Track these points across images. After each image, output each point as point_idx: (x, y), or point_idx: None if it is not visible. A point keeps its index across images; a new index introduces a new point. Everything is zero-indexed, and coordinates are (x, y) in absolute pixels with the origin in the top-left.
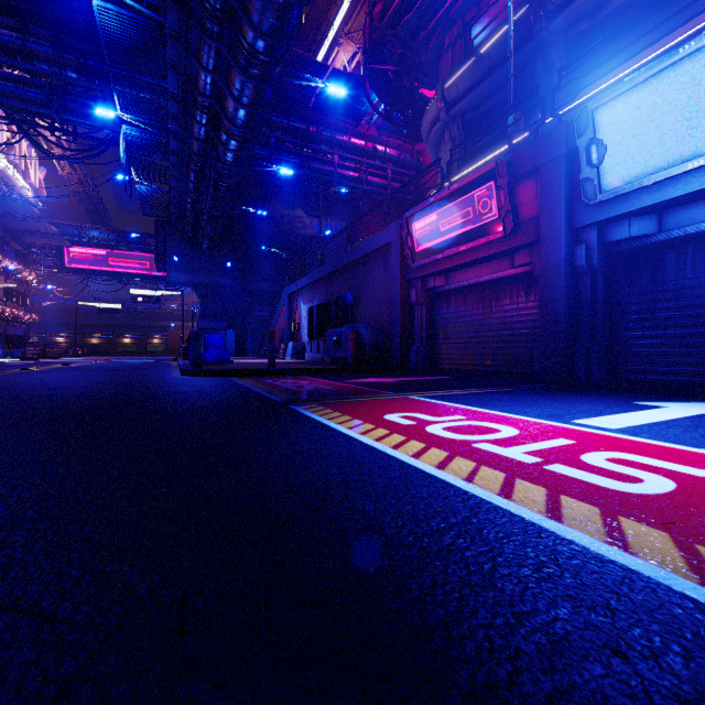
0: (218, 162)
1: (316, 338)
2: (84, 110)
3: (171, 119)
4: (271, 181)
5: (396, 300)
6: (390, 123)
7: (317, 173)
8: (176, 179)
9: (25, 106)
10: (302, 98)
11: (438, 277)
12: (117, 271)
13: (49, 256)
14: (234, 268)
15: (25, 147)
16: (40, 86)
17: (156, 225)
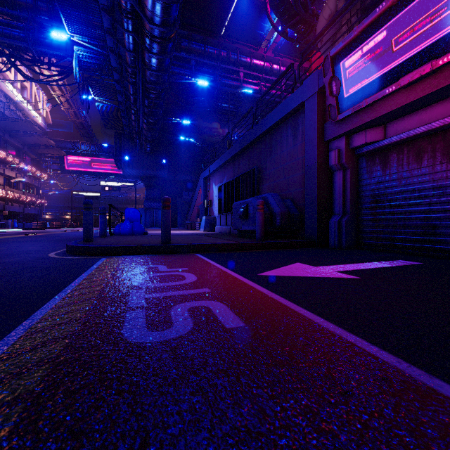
0: (145, 70)
1: (224, 212)
2: (52, 44)
3: (106, 33)
4: (195, 103)
5: (311, 165)
6: (285, 39)
7: (227, 87)
8: (121, 94)
9: (10, 41)
10: (215, 28)
11: (372, 129)
12: (97, 171)
13: (55, 162)
14: (168, 165)
15: (35, 88)
16: (22, 28)
17: (115, 135)
